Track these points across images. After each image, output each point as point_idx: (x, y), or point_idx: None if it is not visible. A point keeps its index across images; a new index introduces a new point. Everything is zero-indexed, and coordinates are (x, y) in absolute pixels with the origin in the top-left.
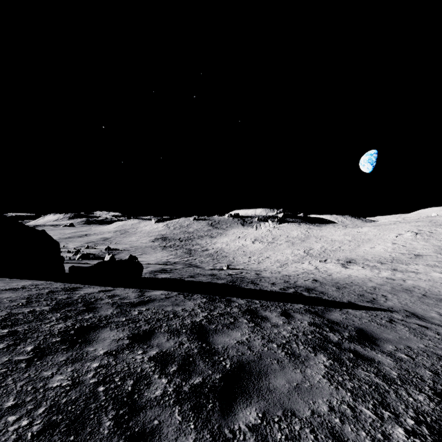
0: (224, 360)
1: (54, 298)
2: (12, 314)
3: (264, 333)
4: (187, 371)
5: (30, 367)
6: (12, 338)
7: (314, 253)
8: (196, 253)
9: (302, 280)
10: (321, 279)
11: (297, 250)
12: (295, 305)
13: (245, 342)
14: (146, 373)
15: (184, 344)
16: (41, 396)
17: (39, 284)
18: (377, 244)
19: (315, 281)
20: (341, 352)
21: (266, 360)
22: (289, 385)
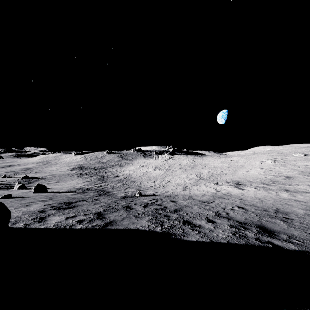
0: None
1: None
2: None
3: None
4: None
5: None
6: None
7: (205, 177)
8: (108, 179)
9: (229, 209)
10: (244, 205)
11: (190, 175)
12: None
13: None
14: None
15: None
16: None
17: None
18: (249, 169)
19: (244, 210)
20: None
21: None
22: None
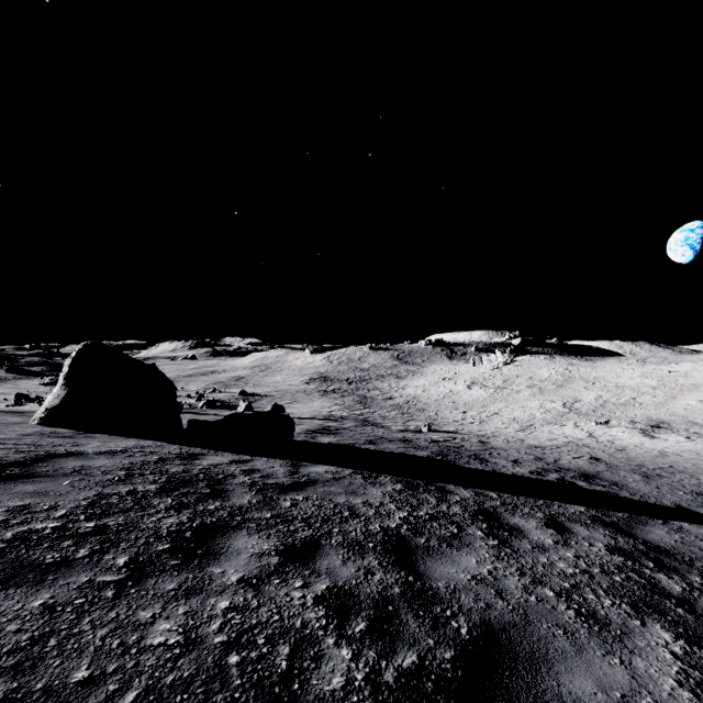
0: (455, 618)
1: (165, 470)
2: (103, 495)
3: (522, 563)
4: (386, 634)
5: (120, 598)
6: (99, 539)
7: (583, 409)
8: (374, 403)
9: (568, 458)
10: (606, 457)
11: (550, 402)
12: (568, 507)
13: (488, 579)
14: (312, 633)
15: (373, 574)
16: (132, 663)
17: (146, 446)
18: None
19: (596, 460)
20: (700, 623)
21: (539, 625)
22: (604, 695)
